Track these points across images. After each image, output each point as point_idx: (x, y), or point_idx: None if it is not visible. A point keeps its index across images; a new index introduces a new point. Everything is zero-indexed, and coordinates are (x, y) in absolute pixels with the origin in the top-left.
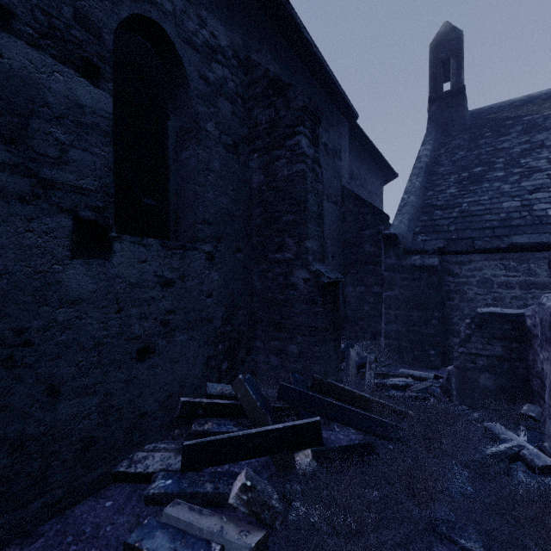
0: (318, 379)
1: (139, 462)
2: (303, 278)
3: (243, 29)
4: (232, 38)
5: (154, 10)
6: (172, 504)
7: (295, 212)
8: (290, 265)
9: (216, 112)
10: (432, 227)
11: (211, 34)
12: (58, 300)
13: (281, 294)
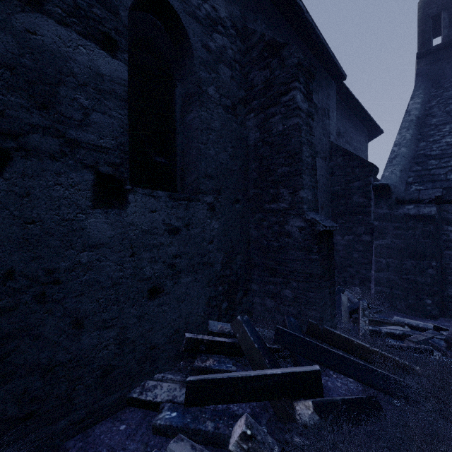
0: (313, 324)
1: (149, 390)
2: (298, 226)
3: (240, 2)
4: (230, 10)
5: None
6: (176, 439)
7: (290, 164)
8: (285, 214)
9: (217, 77)
10: (427, 177)
11: (212, 7)
12: (82, 244)
13: (275, 241)
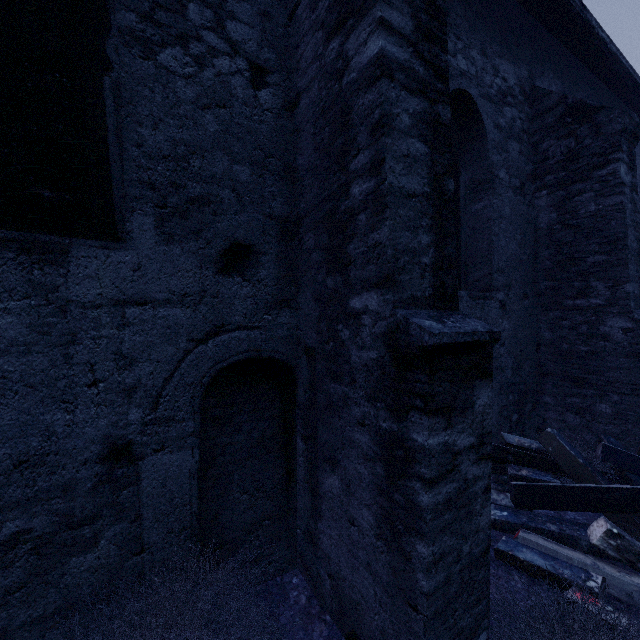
0: None
1: None
2: (621, 328)
3: (527, 59)
4: (518, 74)
5: (463, 80)
6: (522, 531)
7: (608, 251)
8: (599, 313)
9: (506, 157)
10: None
11: (502, 79)
12: None
13: (583, 345)
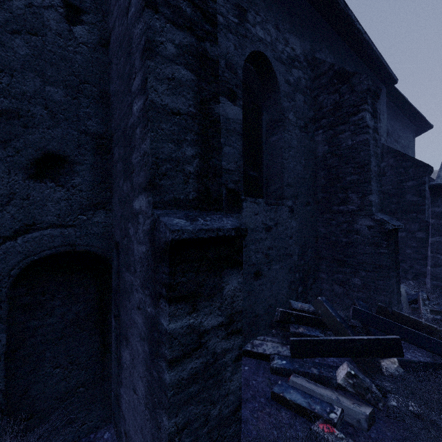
0: (382, 307)
1: (258, 346)
2: (367, 225)
3: (310, 37)
4: (303, 46)
5: (261, 45)
6: (293, 375)
7: (359, 173)
8: (353, 215)
9: (294, 104)
10: None
11: (291, 48)
12: None
13: (344, 237)
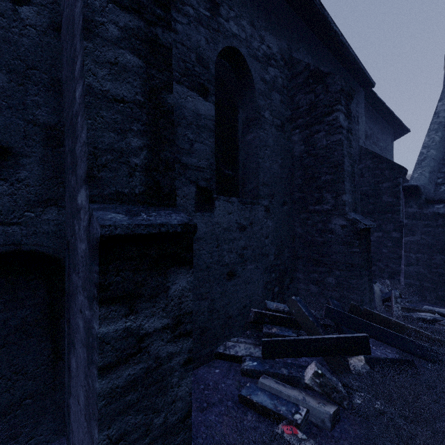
0: (354, 305)
1: (231, 348)
2: (340, 225)
3: (287, 36)
4: (280, 45)
5: (235, 41)
6: (262, 377)
7: (333, 173)
8: (328, 215)
9: (270, 103)
10: None
11: (267, 46)
12: None
13: (319, 237)
